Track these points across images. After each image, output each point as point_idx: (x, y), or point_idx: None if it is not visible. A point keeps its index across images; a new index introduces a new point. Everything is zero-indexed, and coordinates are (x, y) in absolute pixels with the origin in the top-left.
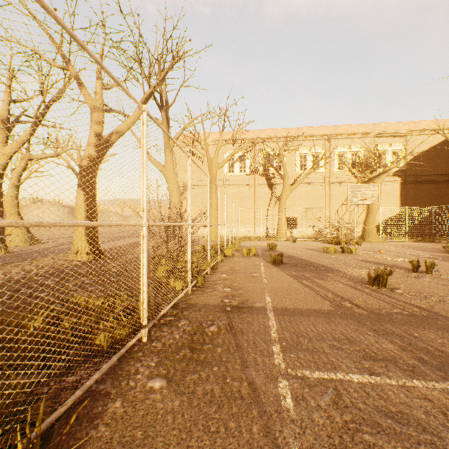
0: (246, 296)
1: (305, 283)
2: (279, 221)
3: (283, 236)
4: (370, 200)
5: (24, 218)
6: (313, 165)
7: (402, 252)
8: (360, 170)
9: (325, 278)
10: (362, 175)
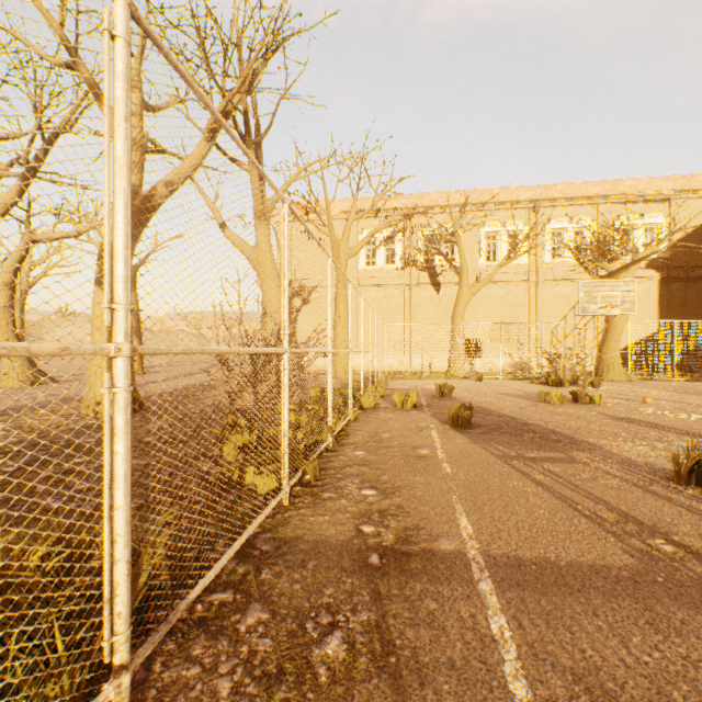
0: (413, 514)
1: (533, 475)
2: (453, 345)
3: (459, 370)
4: (619, 309)
5: (44, 341)
6: (511, 249)
7: (683, 401)
8: (596, 257)
9: (571, 461)
10: (599, 265)
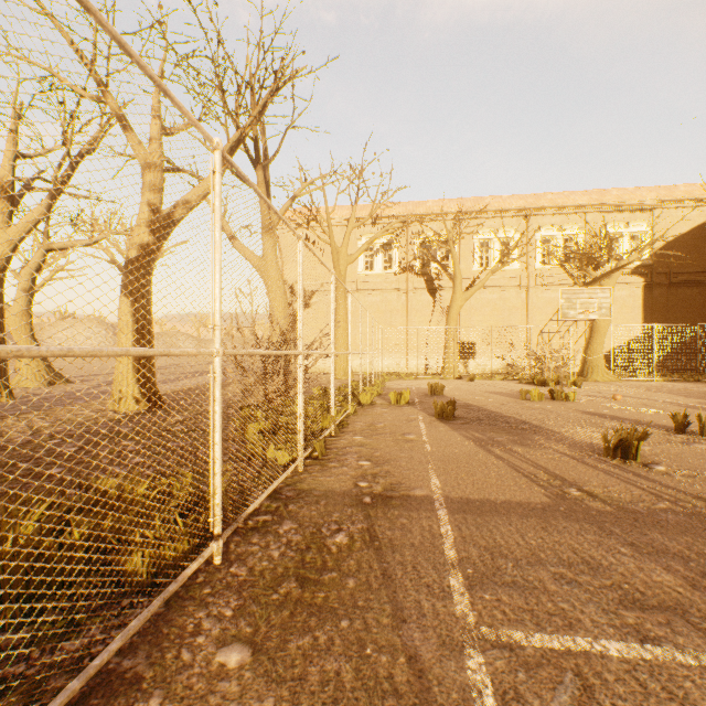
0: (397, 476)
1: (496, 452)
2: (447, 347)
3: (452, 371)
4: (596, 314)
5: (45, 343)
6: (501, 257)
7: (651, 398)
8: (580, 265)
9: (530, 443)
10: (582, 272)
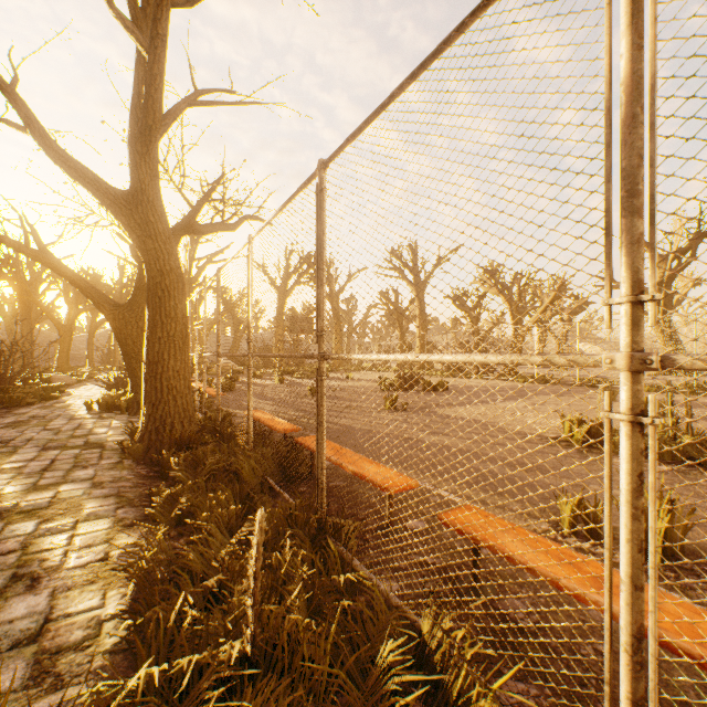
0: None
1: None
2: None
3: None
4: None
5: None
6: None
7: None
8: None
9: None
10: None
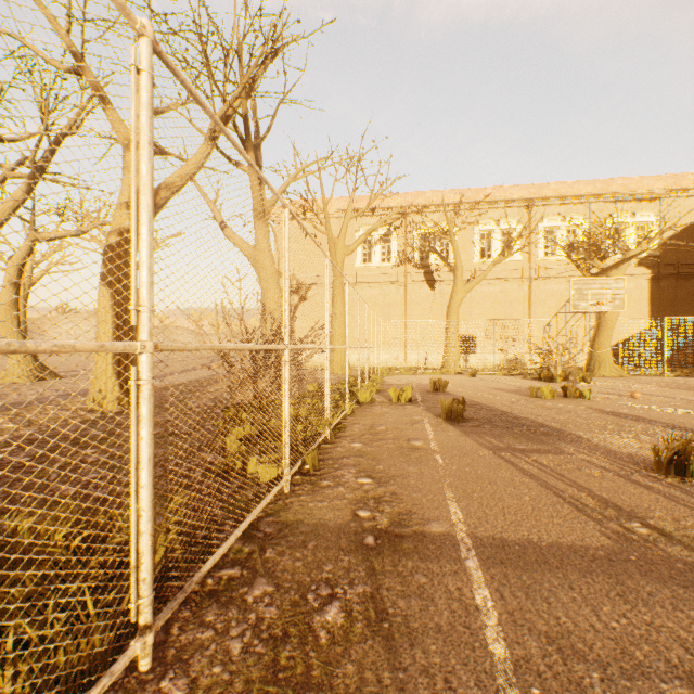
0: (406, 501)
1: (521, 465)
2: (447, 341)
3: (453, 366)
4: (609, 306)
5: (46, 337)
6: (504, 247)
7: (671, 396)
8: (588, 255)
9: (558, 453)
10: (590, 263)
